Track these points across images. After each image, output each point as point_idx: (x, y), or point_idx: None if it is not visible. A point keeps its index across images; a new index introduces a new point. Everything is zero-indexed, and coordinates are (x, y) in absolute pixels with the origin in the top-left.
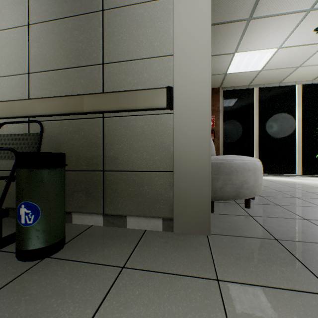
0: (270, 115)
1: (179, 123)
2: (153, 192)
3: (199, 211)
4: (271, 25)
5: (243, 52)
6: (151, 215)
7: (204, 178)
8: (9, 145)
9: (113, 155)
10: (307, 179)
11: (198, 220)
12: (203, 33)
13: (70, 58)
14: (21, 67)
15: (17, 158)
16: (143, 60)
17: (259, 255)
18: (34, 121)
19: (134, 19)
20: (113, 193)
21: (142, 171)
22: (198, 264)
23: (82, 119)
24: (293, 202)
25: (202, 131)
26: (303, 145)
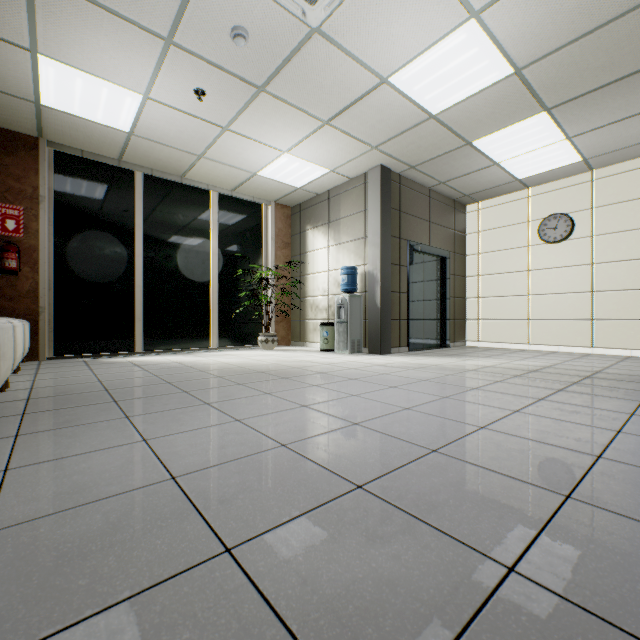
0: (167, 235)
1: None
2: None
3: None
4: (102, 27)
5: (61, 63)
6: None
7: None
8: None
9: None
10: (215, 355)
11: None
12: None
13: None
14: None
15: None
16: None
17: None
18: None
19: None
20: None
21: None
22: None
23: None
24: (81, 417)
25: None
26: (221, 297)
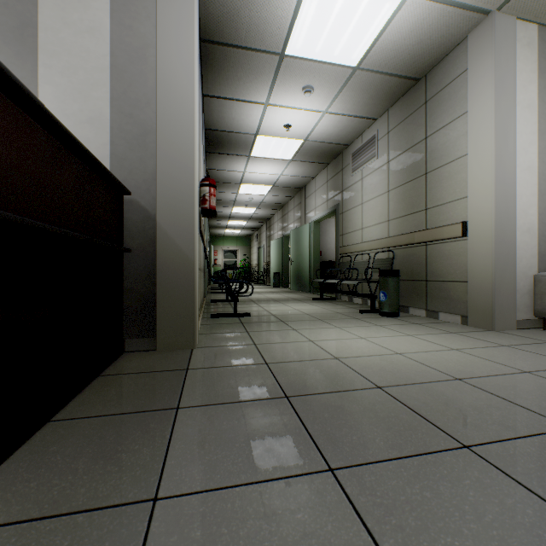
0: None
1: (470, 247)
2: (456, 296)
3: (484, 312)
4: None
5: None
6: (454, 313)
7: (488, 287)
8: (379, 265)
9: (431, 270)
10: None
11: (484, 319)
12: (487, 178)
13: (408, 208)
14: (384, 217)
15: (379, 272)
16: (449, 203)
17: (504, 338)
18: (389, 251)
19: (444, 175)
20: (431, 296)
21: (448, 281)
22: (453, 330)
23: (414, 247)
24: None
25: (487, 252)
26: None
